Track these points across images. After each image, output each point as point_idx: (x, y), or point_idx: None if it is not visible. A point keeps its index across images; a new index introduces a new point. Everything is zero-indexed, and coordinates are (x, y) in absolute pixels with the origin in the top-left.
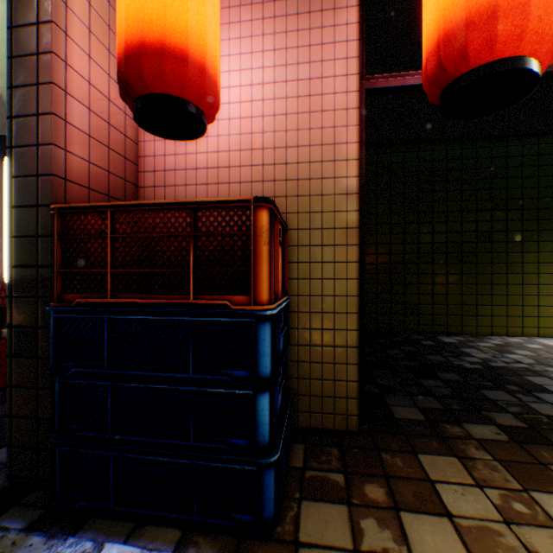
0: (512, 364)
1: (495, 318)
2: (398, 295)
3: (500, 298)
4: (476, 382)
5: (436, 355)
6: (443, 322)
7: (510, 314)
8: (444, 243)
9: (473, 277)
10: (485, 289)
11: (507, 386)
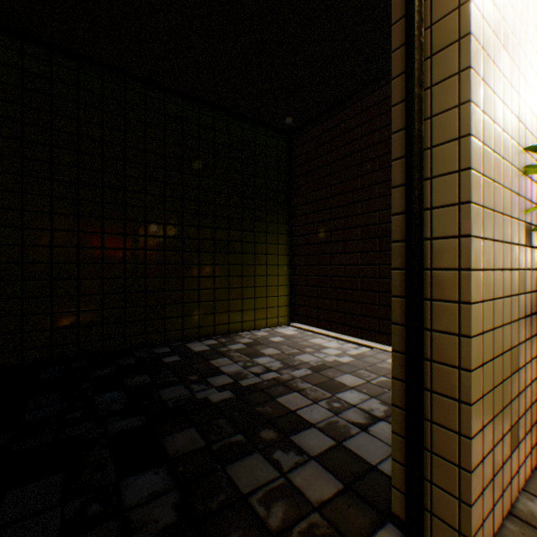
0: (264, 375)
1: (246, 312)
2: (139, 294)
3: (251, 290)
4: (224, 441)
5: (178, 385)
6: (196, 324)
7: (258, 306)
8: (197, 226)
9: (227, 269)
10: (237, 282)
11: (264, 434)
